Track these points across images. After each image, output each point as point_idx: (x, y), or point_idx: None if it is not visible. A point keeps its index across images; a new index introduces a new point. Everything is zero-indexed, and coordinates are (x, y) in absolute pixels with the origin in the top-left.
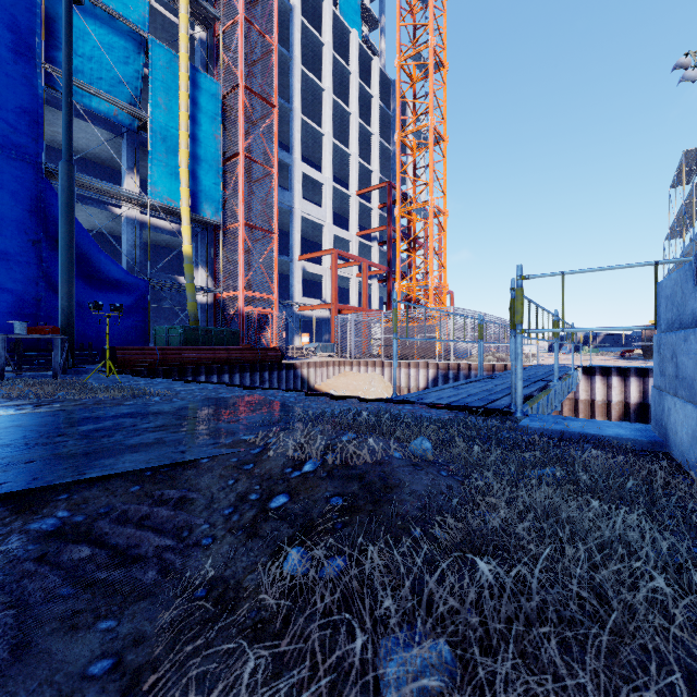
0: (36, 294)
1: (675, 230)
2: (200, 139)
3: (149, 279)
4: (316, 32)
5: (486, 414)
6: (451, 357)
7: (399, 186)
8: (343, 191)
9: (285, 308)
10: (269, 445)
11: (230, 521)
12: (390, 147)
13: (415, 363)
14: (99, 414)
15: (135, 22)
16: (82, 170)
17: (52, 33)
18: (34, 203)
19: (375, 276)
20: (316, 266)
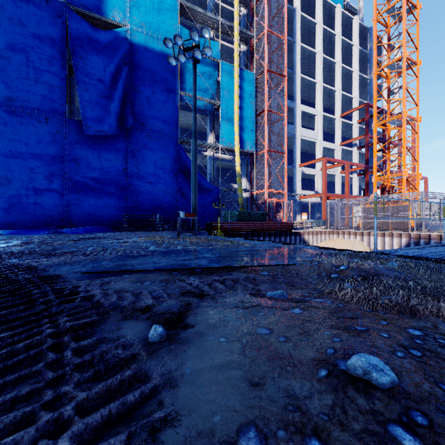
0: (176, 198)
1: None
2: (244, 107)
3: (220, 187)
4: (310, 17)
5: (439, 262)
6: (422, 229)
7: (375, 107)
8: (330, 116)
9: (291, 198)
10: (323, 261)
11: (318, 279)
12: (367, 77)
13: (389, 233)
14: (239, 249)
15: (214, 56)
16: (189, 135)
17: (182, 75)
18: (175, 156)
19: (354, 171)
20: (310, 169)
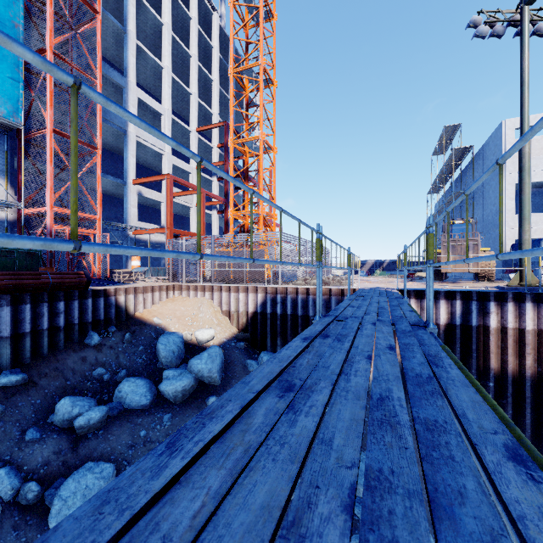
0: None
1: (437, 185)
2: None
3: None
4: None
5: None
6: (279, 281)
7: (232, 119)
8: (183, 125)
9: (118, 231)
10: None
11: None
12: (228, 96)
13: (244, 287)
14: None
15: None
16: None
17: None
18: None
19: (214, 207)
20: (154, 192)
